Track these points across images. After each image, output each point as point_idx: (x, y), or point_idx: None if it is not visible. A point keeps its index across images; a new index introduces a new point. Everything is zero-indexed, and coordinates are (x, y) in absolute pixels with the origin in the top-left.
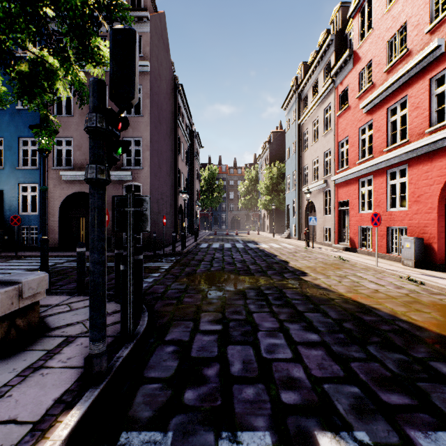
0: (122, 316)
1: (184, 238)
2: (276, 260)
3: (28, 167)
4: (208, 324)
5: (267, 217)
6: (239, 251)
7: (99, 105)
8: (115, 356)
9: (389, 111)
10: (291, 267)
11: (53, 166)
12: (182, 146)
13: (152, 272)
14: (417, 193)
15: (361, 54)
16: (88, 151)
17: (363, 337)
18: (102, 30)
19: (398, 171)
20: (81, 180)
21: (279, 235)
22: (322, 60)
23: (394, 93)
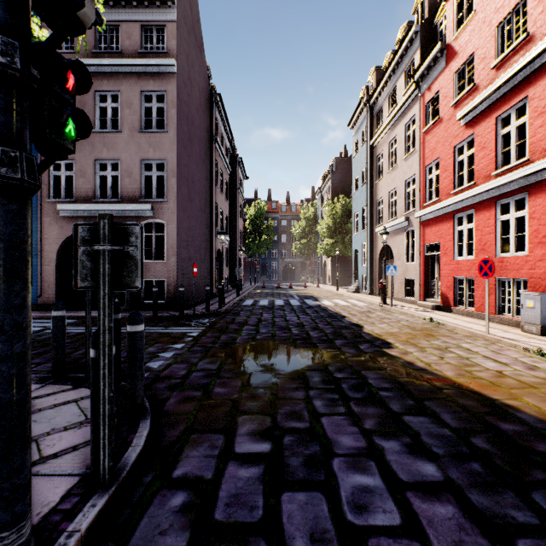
0: (92, 440)
1: (222, 293)
2: (345, 323)
3: None
4: (248, 440)
5: (329, 266)
6: (294, 311)
7: (6, 19)
8: (66, 528)
9: (499, 120)
10: (367, 335)
11: (48, 198)
12: (220, 175)
13: (174, 342)
14: (543, 231)
15: (457, 47)
16: (94, 178)
17: (515, 471)
18: (113, 18)
19: (513, 201)
20: (85, 216)
21: (344, 288)
22: (402, 61)
23: (506, 95)
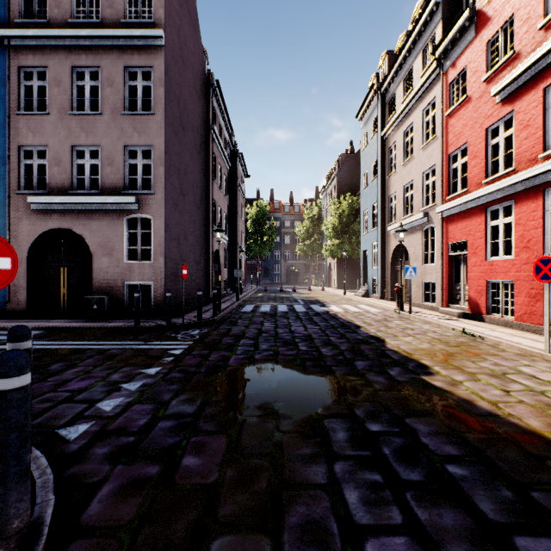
0: None
1: (218, 298)
2: (361, 335)
3: None
4: None
5: (335, 268)
6: (300, 319)
7: None
8: None
9: (548, 91)
10: (394, 353)
11: (18, 190)
12: (219, 169)
13: (148, 365)
14: None
15: (491, 11)
16: (71, 167)
17: None
18: None
19: None
20: (60, 210)
21: (351, 291)
22: (419, 39)
23: None
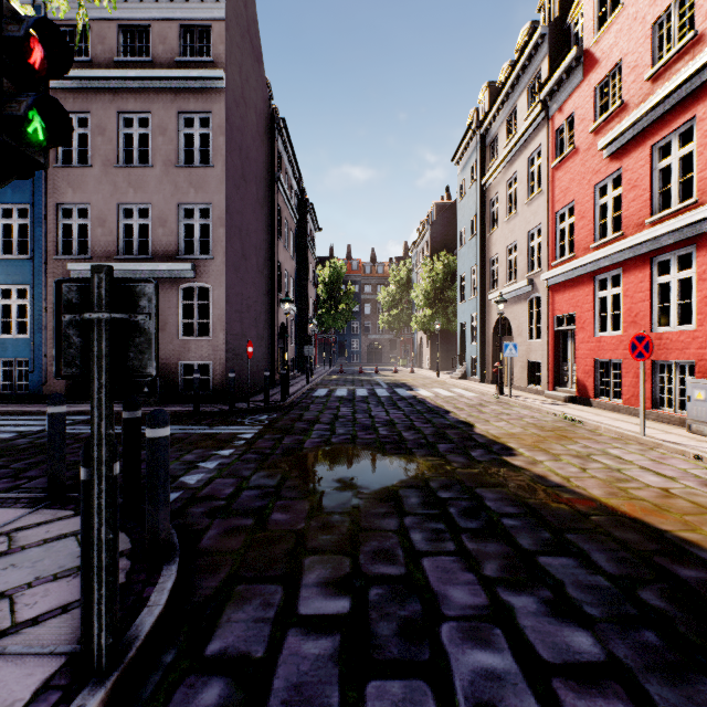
0: (83, 604)
1: (286, 380)
2: (449, 420)
3: (12, 256)
4: (317, 594)
5: (427, 344)
6: (382, 404)
7: None
8: None
9: (655, 150)
10: (481, 437)
11: (56, 255)
12: (285, 225)
13: (220, 447)
14: None
15: (599, 53)
16: (117, 228)
17: None
18: (141, 15)
19: (676, 258)
20: None
21: (446, 373)
22: (524, 74)
23: (666, 115)
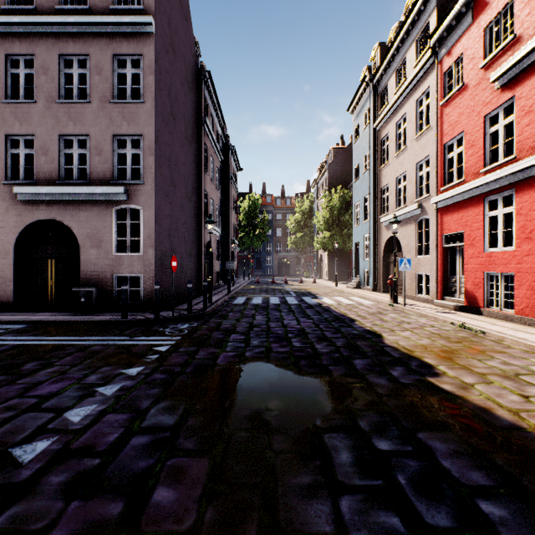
0: None
1: (209, 290)
2: (357, 330)
3: None
4: None
5: (326, 260)
6: (292, 312)
7: None
8: None
9: None
10: (393, 349)
11: (4, 180)
12: (211, 162)
13: (130, 364)
14: None
15: None
16: (58, 156)
17: None
18: None
19: None
20: (48, 201)
21: (342, 283)
22: (413, 29)
23: None
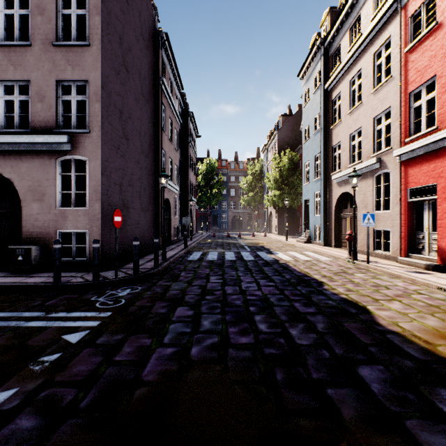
0: None
1: (162, 247)
2: (332, 299)
3: None
4: None
5: (275, 216)
6: (250, 270)
7: None
8: None
9: None
10: (402, 340)
11: None
12: (169, 123)
13: None
14: None
15: None
16: None
17: None
18: None
19: None
20: None
21: (291, 237)
22: None
23: None
